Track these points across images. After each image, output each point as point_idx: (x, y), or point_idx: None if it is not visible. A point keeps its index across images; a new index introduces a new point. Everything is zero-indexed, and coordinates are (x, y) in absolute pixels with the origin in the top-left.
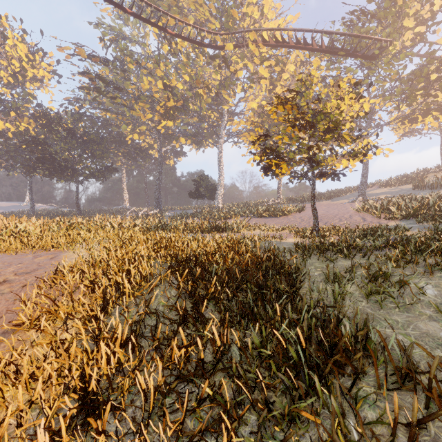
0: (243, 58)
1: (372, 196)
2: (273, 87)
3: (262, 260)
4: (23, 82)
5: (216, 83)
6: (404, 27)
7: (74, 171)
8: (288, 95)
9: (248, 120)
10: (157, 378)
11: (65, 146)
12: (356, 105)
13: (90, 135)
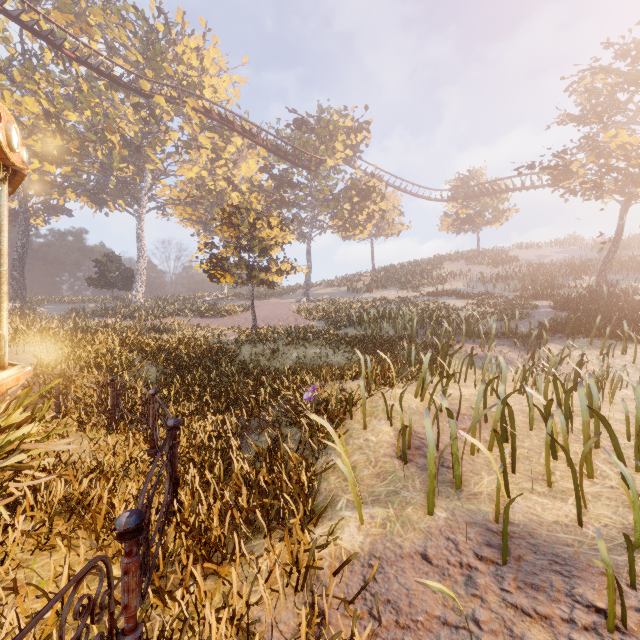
0: (177, 110)
1: (316, 296)
2: (217, 157)
3: (214, 348)
4: None
5: (135, 129)
6: (336, 148)
7: None
8: (234, 169)
9: (181, 186)
10: (170, 395)
11: None
12: (282, 235)
13: None
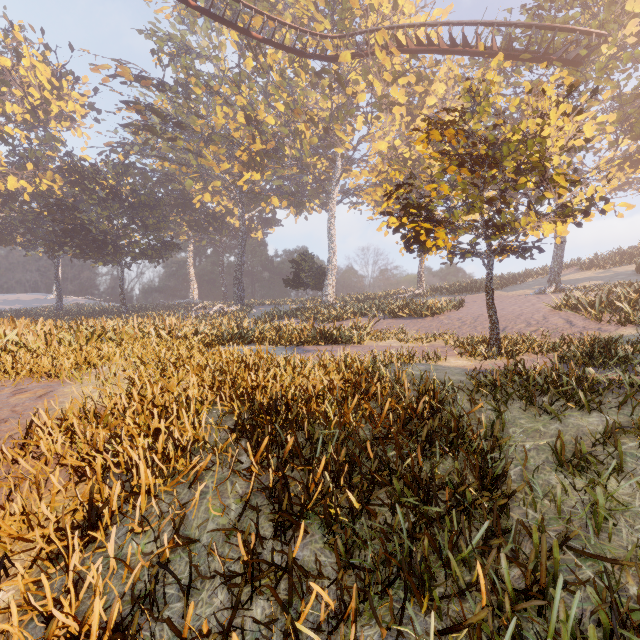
0: (366, 75)
1: (570, 284)
2: (412, 118)
3: (416, 414)
4: (46, 121)
5: (325, 115)
6: (626, 12)
7: (117, 249)
8: None
9: (373, 170)
10: None
11: (103, 212)
12: (569, 126)
13: (139, 195)
